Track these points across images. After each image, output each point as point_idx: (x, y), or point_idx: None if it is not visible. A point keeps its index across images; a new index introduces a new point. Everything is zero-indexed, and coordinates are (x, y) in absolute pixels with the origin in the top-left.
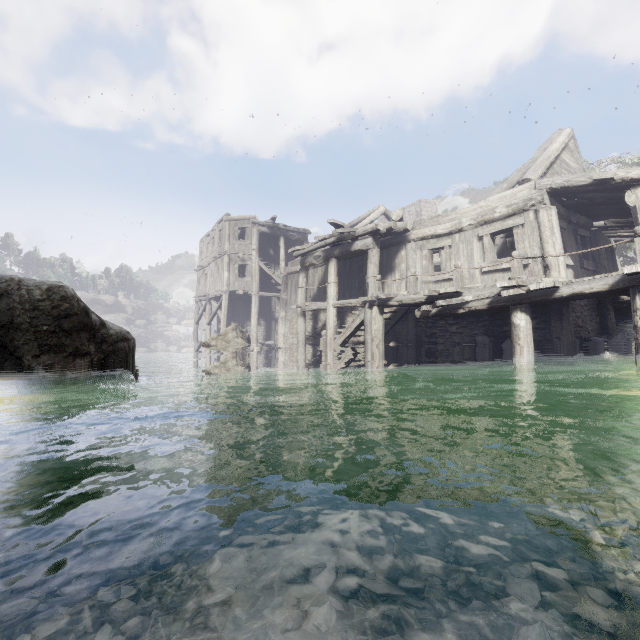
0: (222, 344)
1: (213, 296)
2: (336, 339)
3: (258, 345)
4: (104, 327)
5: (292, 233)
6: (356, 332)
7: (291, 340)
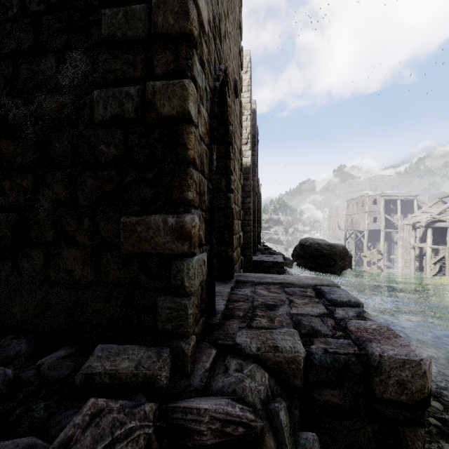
0: (370, 256)
1: (358, 230)
2: (431, 261)
3: (386, 257)
4: (349, 254)
5: (405, 197)
6: (441, 259)
7: (406, 256)
